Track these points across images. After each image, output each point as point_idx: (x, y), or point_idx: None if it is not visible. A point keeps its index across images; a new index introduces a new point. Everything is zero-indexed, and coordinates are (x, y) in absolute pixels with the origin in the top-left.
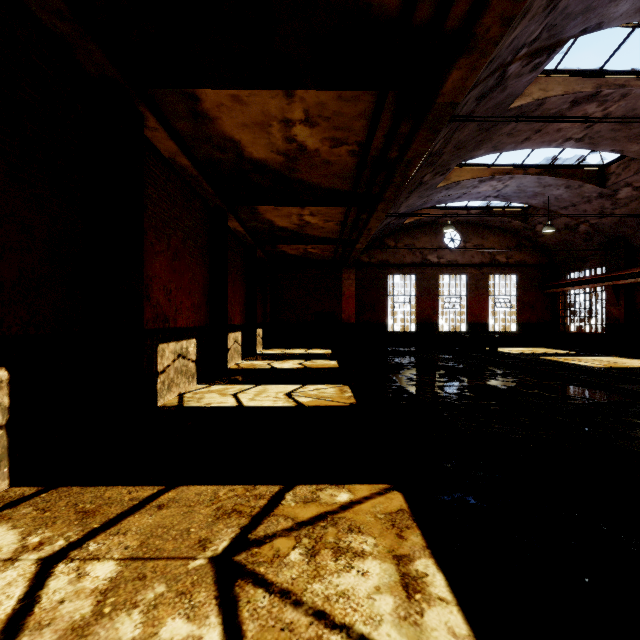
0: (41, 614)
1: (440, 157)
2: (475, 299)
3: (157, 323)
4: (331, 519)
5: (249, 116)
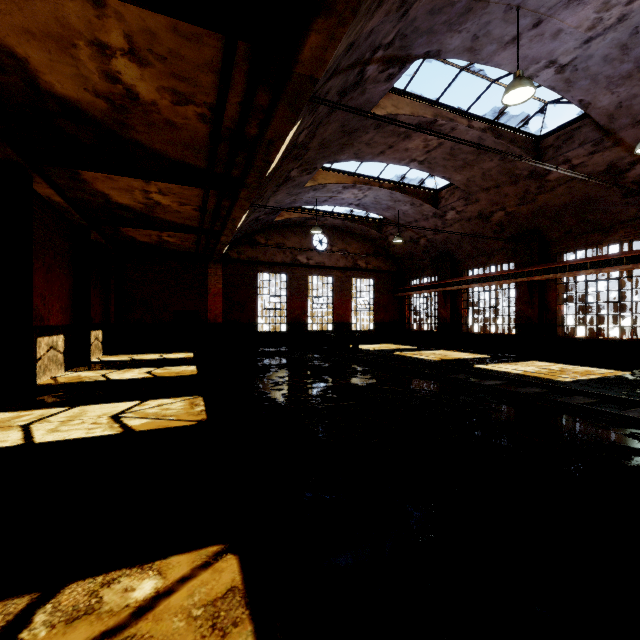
0: None
1: (306, 152)
2: (340, 300)
3: None
4: None
5: (34, 18)
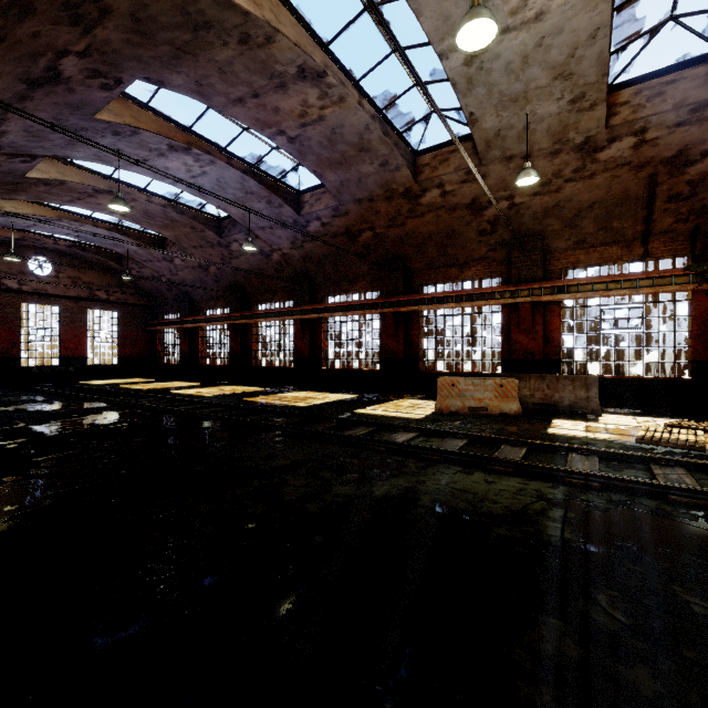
0: None
1: None
2: (71, 332)
3: None
4: None
5: None
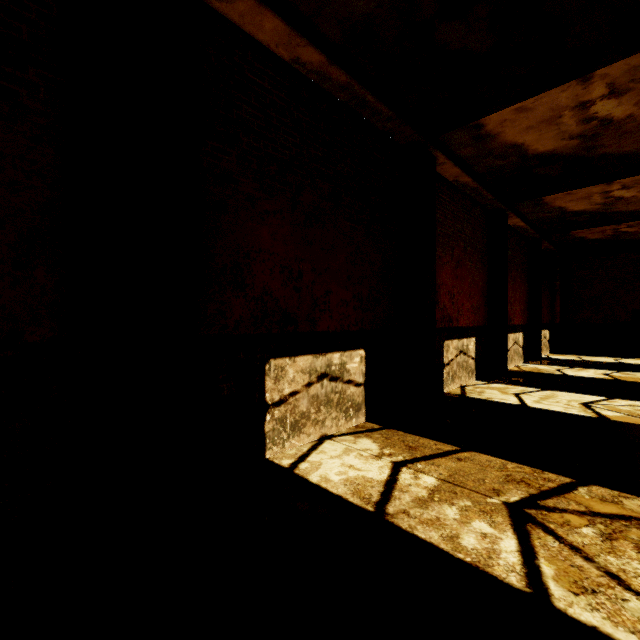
0: (401, 486)
1: None
2: None
3: (443, 323)
4: (636, 523)
5: (534, 118)
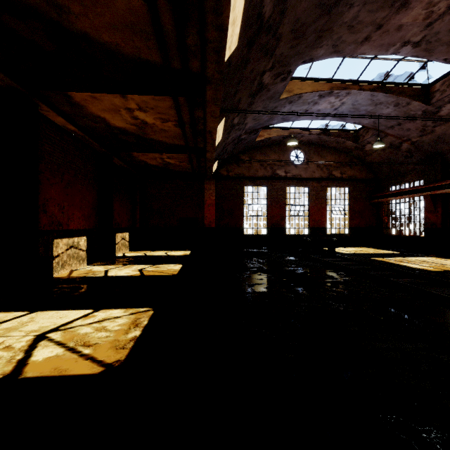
0: None
1: (277, 43)
2: (316, 207)
3: None
4: None
5: None
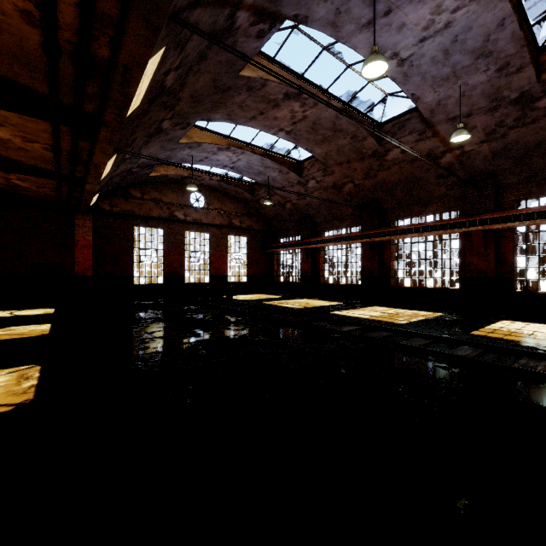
0: None
1: (177, 102)
2: (217, 255)
3: None
4: None
5: None
